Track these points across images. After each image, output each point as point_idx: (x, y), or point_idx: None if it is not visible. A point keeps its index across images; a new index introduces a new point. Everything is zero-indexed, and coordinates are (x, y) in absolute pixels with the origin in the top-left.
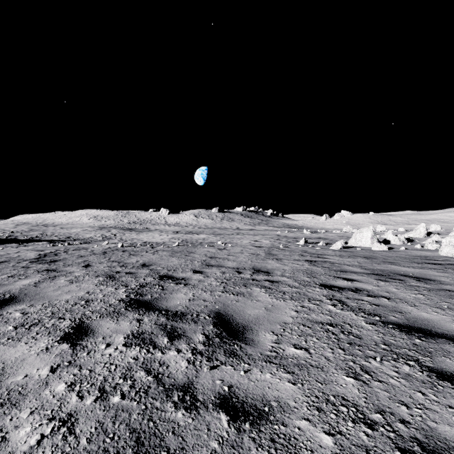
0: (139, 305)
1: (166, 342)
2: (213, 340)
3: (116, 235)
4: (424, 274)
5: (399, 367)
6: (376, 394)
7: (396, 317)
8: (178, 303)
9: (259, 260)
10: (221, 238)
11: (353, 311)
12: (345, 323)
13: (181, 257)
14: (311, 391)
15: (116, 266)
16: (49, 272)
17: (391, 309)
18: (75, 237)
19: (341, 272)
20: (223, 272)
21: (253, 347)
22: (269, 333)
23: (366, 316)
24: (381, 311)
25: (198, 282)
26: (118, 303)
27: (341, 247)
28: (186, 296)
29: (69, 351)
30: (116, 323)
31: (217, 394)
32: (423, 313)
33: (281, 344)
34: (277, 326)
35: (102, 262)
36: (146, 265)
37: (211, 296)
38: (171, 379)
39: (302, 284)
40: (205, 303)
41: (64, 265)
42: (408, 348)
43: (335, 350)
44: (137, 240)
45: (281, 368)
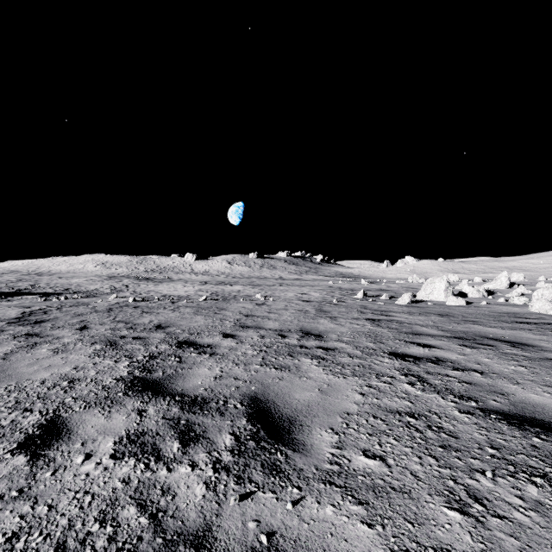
0: (144, 387)
1: (176, 449)
2: (245, 445)
3: (129, 287)
4: (518, 337)
5: (521, 489)
6: (499, 542)
7: (497, 401)
8: (199, 383)
9: (309, 319)
10: (260, 290)
11: (439, 393)
12: (431, 413)
13: (209, 316)
14: (398, 539)
15: (122, 328)
16: (29, 337)
17: (488, 389)
18: (76, 289)
19: (413, 334)
20: (262, 335)
21: (305, 457)
22: (326, 430)
23: (457, 400)
24: (475, 392)
25: (228, 351)
26: (114, 384)
27: (409, 302)
28: (212, 372)
29: (24, 469)
30: (107, 418)
31: (249, 551)
32: (533, 395)
33: (346, 450)
34: (337, 419)
35: (104, 322)
36: (162, 327)
37: (246, 371)
38: (177, 520)
39: (366, 353)
40: (236, 382)
41: (52, 327)
42: (527, 454)
43: (424, 459)
44: (154, 293)
45: (349, 495)
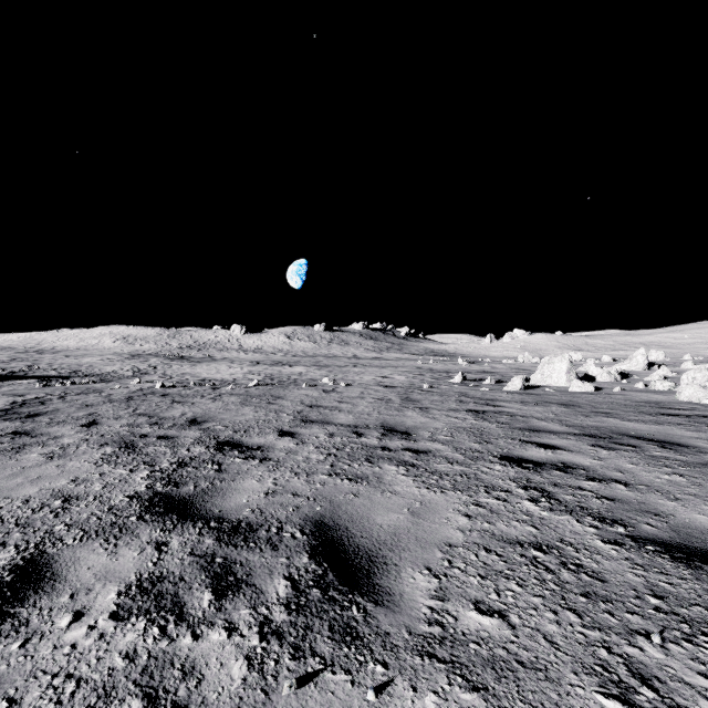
0: (167, 507)
1: (207, 603)
2: (307, 596)
3: (157, 368)
4: (667, 434)
5: (705, 662)
6: None
7: (653, 526)
8: (244, 501)
9: (392, 411)
10: (329, 373)
11: (572, 514)
12: (565, 543)
13: (261, 407)
14: None
15: (144, 424)
16: (16, 436)
17: (638, 508)
18: (87, 371)
19: (531, 431)
20: (331, 433)
21: (392, 613)
22: (421, 571)
23: (598, 523)
24: (621, 511)
25: (285, 455)
26: (126, 503)
27: (521, 388)
28: (262, 486)
29: None
30: (111, 555)
31: None
32: (699, 516)
33: (450, 601)
34: (435, 554)
35: (120, 416)
36: (197, 422)
37: (308, 484)
38: None
39: (470, 457)
40: (296, 500)
41: (49, 423)
42: (705, 605)
43: (562, 616)
44: (190, 377)
45: (458, 675)
